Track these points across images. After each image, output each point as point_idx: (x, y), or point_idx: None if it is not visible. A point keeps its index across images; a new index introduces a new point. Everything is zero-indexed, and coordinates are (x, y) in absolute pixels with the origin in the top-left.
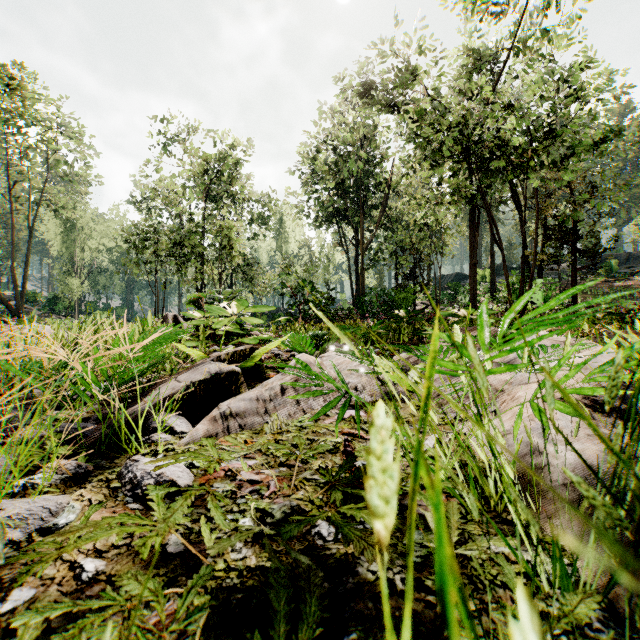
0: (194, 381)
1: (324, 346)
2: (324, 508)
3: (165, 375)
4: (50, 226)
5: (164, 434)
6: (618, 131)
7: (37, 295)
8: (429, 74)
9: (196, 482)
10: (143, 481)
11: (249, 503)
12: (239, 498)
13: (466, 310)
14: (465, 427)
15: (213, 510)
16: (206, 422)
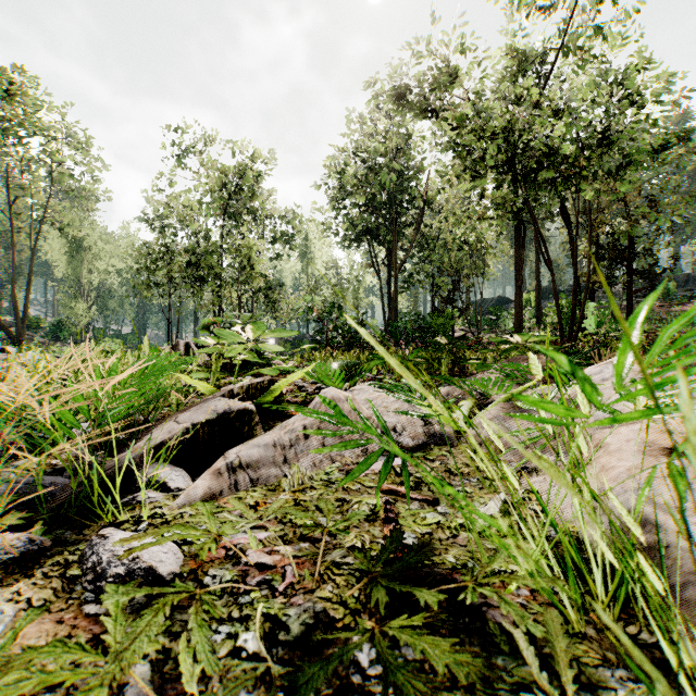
0: (196, 422)
1: (355, 377)
2: (362, 614)
3: (170, 412)
4: (54, 245)
5: (154, 492)
6: (683, 136)
7: (40, 321)
8: (470, 76)
9: (185, 567)
10: (109, 569)
11: (255, 604)
12: (242, 594)
13: (520, 336)
14: (535, 482)
15: (196, 632)
16: (208, 476)
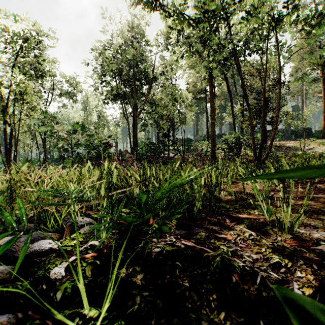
0: None
1: None
2: None
3: None
4: None
5: None
6: None
7: None
8: None
9: None
10: None
11: None
12: None
13: None
14: None
15: None
16: None
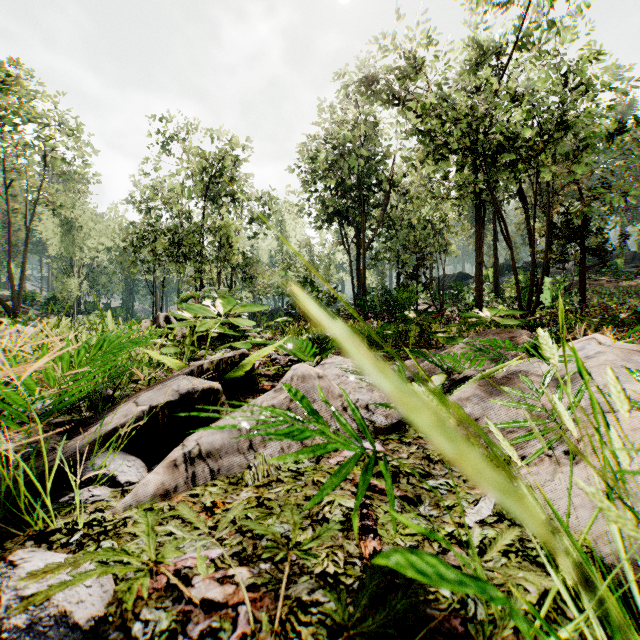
0: (155, 405)
1: (326, 350)
2: None
3: (142, 385)
4: (48, 225)
5: (100, 488)
6: (636, 121)
7: (35, 295)
8: (434, 66)
9: (112, 606)
10: (7, 618)
11: None
12: None
13: (489, 310)
14: (524, 472)
15: None
16: (161, 470)
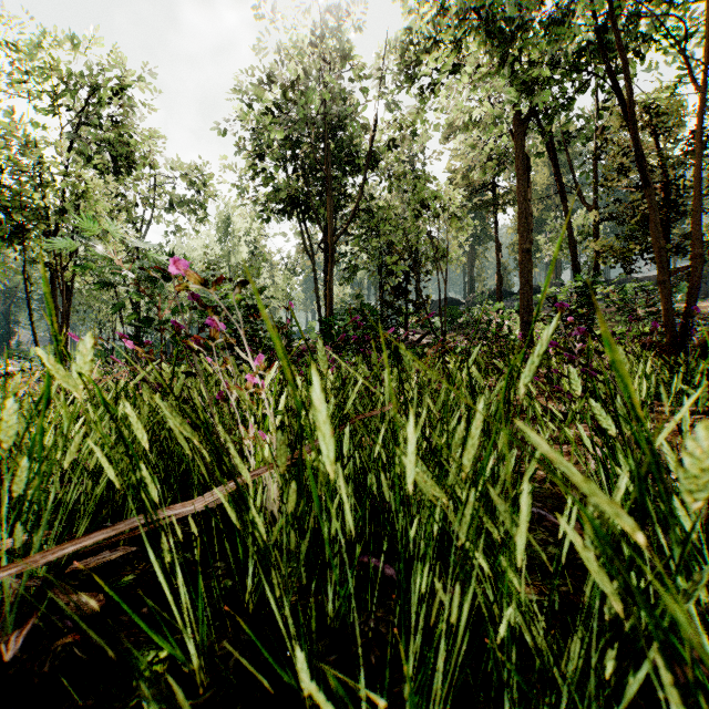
0: None
1: None
2: None
3: None
4: None
5: None
6: None
7: None
8: None
9: None
10: None
11: None
12: None
13: None
14: None
15: None
16: None
